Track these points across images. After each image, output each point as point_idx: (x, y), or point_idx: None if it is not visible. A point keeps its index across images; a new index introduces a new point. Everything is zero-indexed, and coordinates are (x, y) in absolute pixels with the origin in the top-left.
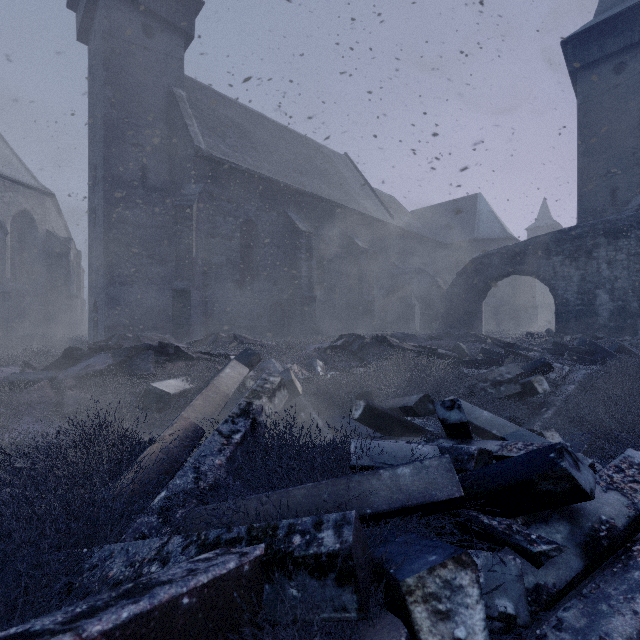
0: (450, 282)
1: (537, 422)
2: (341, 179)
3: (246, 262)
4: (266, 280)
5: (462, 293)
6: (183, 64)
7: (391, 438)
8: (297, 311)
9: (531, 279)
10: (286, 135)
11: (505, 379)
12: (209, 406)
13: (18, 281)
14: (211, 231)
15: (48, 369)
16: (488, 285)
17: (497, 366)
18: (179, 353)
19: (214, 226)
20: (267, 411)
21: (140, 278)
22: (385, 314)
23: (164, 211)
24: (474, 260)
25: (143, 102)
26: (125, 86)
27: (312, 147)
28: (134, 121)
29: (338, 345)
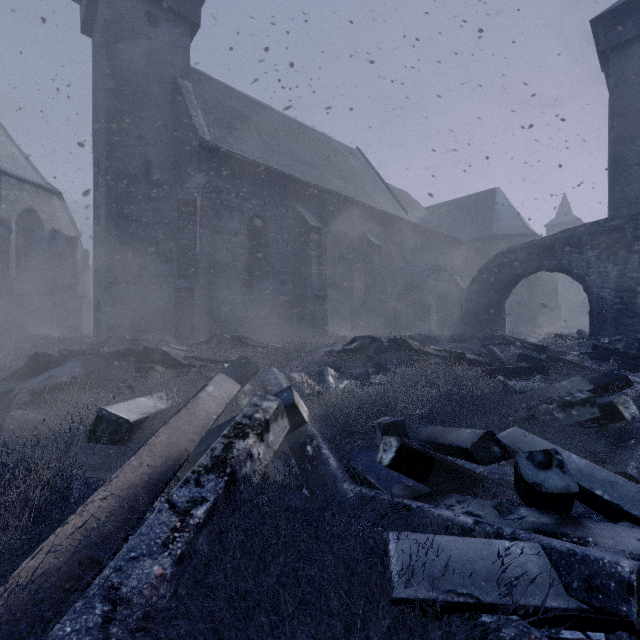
0: (467, 280)
1: (630, 461)
2: (353, 173)
3: (253, 259)
4: (274, 278)
5: (483, 291)
6: (188, 54)
7: (436, 493)
8: (307, 311)
9: (553, 277)
10: (296, 128)
11: (577, 400)
12: (176, 444)
13: (24, 281)
14: (216, 227)
15: (9, 379)
16: (512, 283)
17: (542, 375)
18: (167, 359)
19: (220, 221)
20: (256, 455)
21: (144, 277)
22: (399, 314)
23: (169, 207)
24: (497, 256)
25: (147, 93)
26: (128, 77)
27: (323, 141)
28: (137, 113)
29: (352, 349)
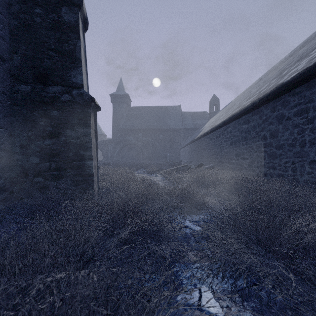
0: None
1: None
2: None
3: None
4: None
5: None
6: None
7: None
8: None
9: None
10: None
11: None
12: None
13: None
14: None
15: None
16: None
17: None
18: None
19: None
20: None
21: None
22: None
23: None
24: None
25: None
26: None
27: None
28: None
29: None
